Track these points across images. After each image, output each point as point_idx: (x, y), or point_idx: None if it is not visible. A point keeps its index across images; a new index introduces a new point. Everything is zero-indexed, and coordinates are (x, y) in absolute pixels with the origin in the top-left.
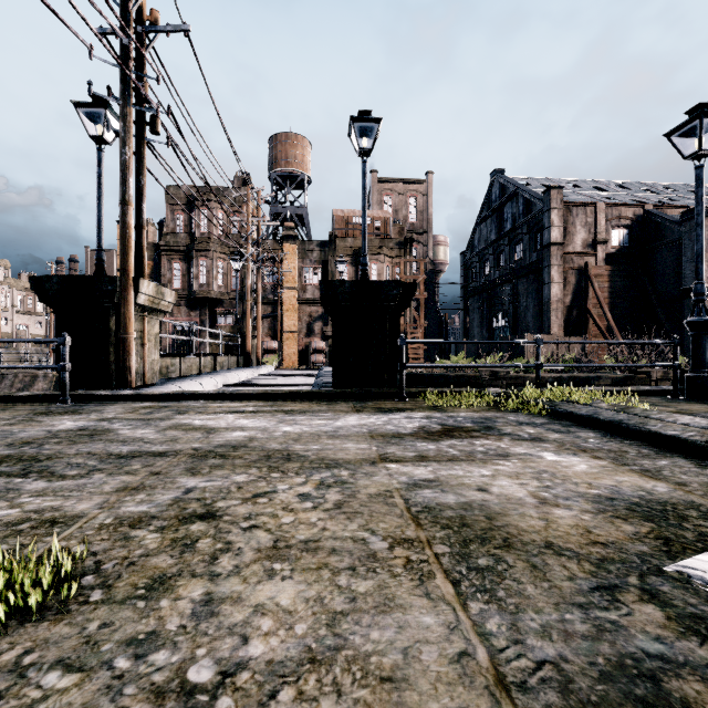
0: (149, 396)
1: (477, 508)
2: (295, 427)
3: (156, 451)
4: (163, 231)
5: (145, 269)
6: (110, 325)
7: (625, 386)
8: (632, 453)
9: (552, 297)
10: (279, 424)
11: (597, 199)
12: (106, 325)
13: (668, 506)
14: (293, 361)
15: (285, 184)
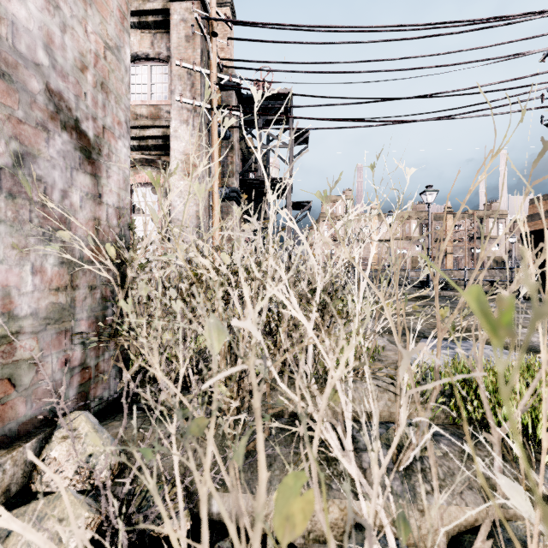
0: None
1: None
2: None
3: None
4: None
5: None
6: None
7: None
8: None
9: None
10: None
11: None
12: None
13: None
14: None
15: None
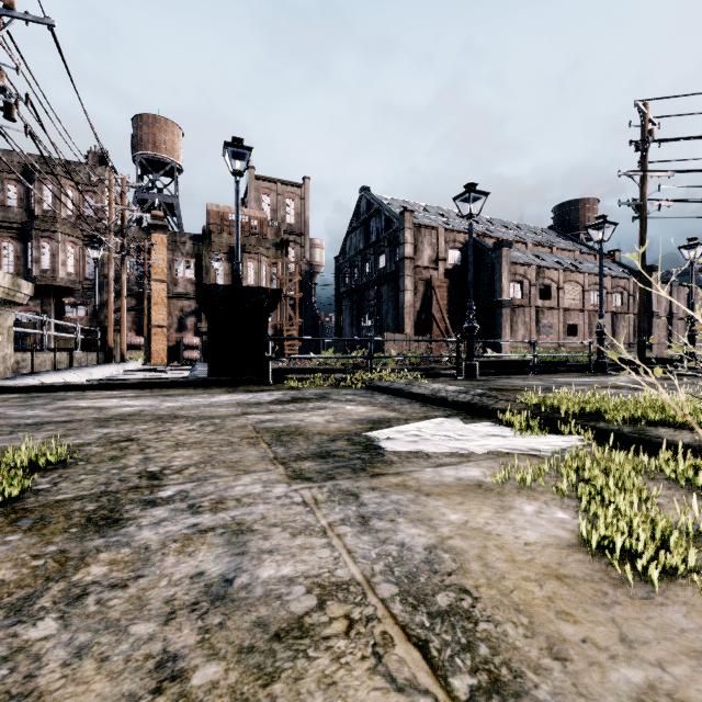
0: (13, 389)
1: (293, 426)
2: (177, 403)
3: (61, 421)
4: None
5: None
6: None
7: None
8: (396, 403)
9: (406, 302)
10: (162, 402)
11: (440, 224)
12: None
13: (387, 419)
14: (162, 357)
15: (153, 169)
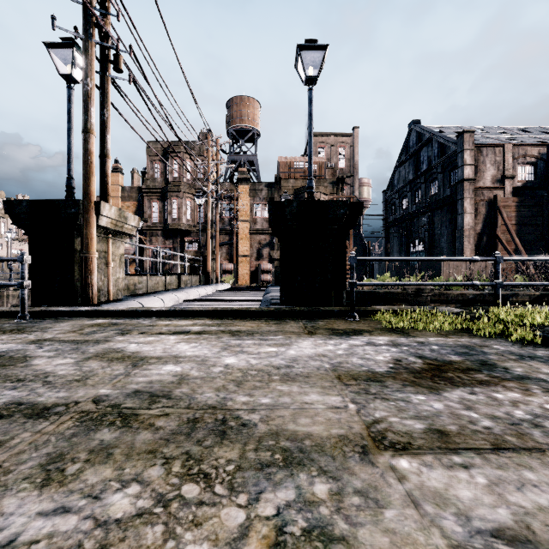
0: (104, 313)
1: None
2: (240, 358)
3: (41, 404)
4: (144, 177)
5: (109, 195)
6: (74, 246)
7: (542, 303)
8: None
9: (465, 225)
10: (222, 351)
11: (504, 141)
12: (71, 246)
13: None
14: (246, 279)
15: (240, 137)
